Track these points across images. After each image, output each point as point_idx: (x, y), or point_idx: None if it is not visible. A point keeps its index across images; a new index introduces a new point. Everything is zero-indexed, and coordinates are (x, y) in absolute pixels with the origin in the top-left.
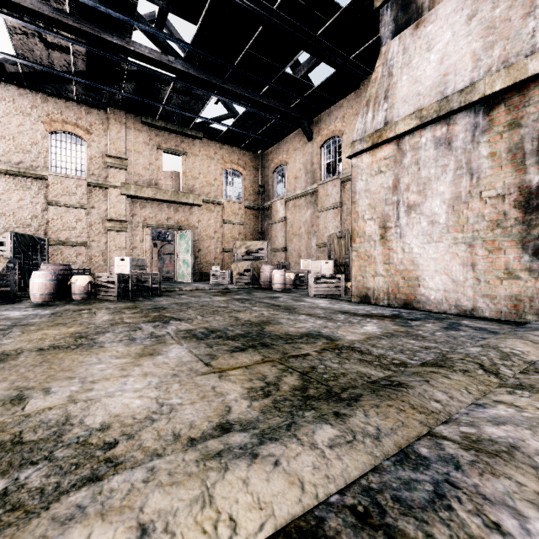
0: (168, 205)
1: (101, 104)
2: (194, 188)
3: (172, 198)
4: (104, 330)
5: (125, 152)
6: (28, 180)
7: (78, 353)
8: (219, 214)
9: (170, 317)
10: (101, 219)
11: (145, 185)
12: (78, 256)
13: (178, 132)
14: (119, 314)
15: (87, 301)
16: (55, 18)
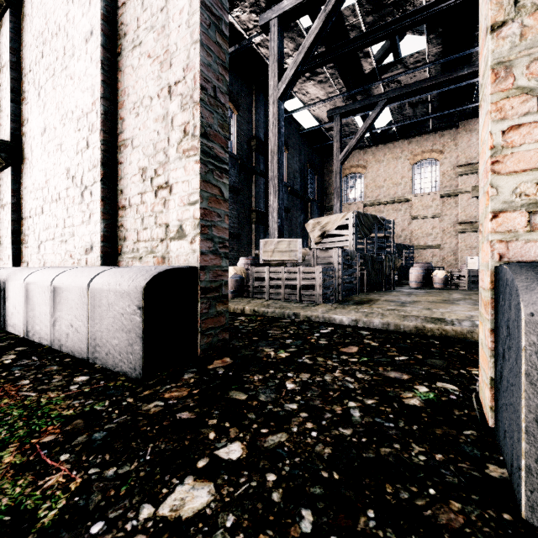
0: None
1: (452, 123)
2: None
3: None
4: (458, 300)
5: (476, 157)
6: (399, 205)
7: (446, 304)
8: None
9: None
10: (452, 223)
11: None
12: (433, 257)
13: None
14: (468, 296)
15: (444, 288)
16: (419, 88)
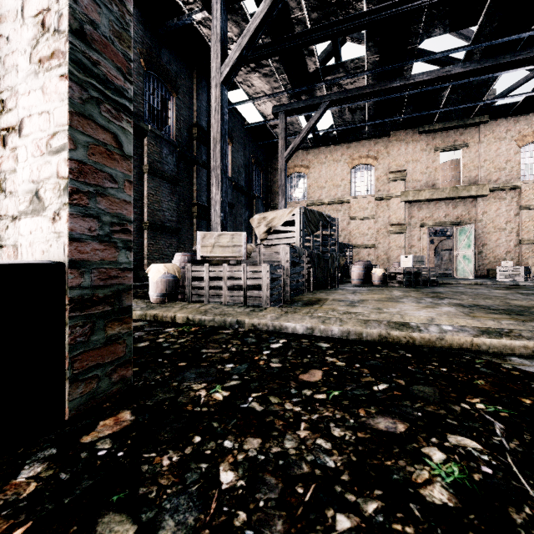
0: (446, 203)
1: (385, 132)
2: (476, 178)
3: (450, 195)
4: (401, 298)
5: (404, 165)
6: (339, 205)
7: (393, 303)
8: (513, 200)
9: (445, 297)
10: (385, 225)
11: (422, 189)
12: (369, 255)
13: (456, 127)
14: (407, 293)
15: (382, 285)
16: (358, 94)
